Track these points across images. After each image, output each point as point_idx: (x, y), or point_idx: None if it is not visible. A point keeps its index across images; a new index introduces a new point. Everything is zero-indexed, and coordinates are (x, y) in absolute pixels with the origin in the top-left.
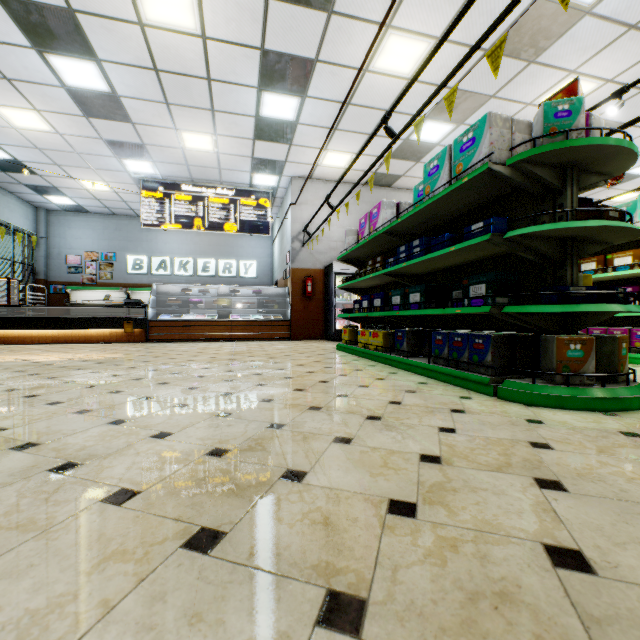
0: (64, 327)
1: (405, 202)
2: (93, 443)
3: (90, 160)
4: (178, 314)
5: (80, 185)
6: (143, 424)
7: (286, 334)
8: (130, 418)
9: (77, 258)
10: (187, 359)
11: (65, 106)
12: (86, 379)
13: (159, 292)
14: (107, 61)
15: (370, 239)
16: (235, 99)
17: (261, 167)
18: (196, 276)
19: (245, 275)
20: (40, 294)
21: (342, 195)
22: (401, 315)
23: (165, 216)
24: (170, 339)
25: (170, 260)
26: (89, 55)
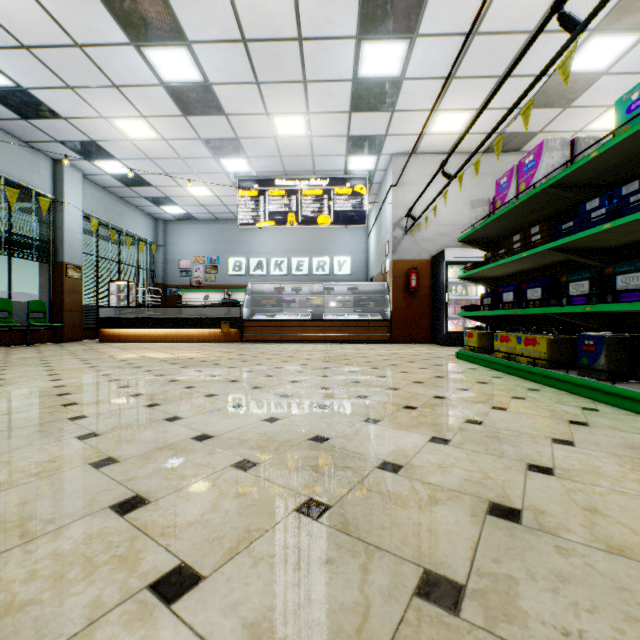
0: (170, 327)
1: (585, 136)
2: (33, 592)
3: (192, 164)
4: (271, 314)
5: (187, 192)
6: (163, 521)
7: (385, 336)
8: (153, 494)
9: (187, 263)
10: (275, 366)
11: (166, 107)
12: (155, 391)
13: (254, 291)
14: (197, 42)
15: (521, 201)
16: (329, 60)
17: (357, 147)
18: (290, 275)
19: (338, 272)
20: (157, 296)
21: (454, 169)
22: (581, 312)
23: (259, 214)
24: (263, 340)
25: (266, 260)
26: (180, 39)
